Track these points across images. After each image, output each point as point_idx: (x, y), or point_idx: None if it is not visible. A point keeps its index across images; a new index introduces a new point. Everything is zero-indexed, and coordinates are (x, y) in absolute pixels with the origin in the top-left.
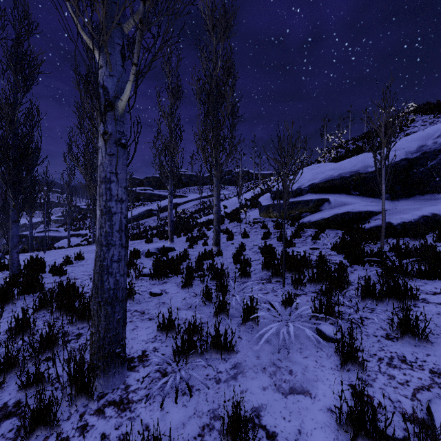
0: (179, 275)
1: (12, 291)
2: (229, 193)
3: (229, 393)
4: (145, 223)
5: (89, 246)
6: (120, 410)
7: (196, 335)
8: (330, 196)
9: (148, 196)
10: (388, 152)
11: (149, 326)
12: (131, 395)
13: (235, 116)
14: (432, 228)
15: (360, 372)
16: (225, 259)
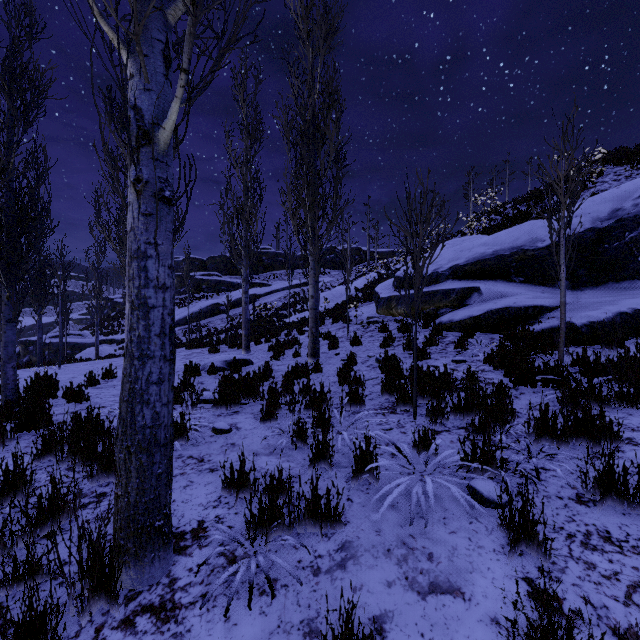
0: (257, 402)
1: (3, 426)
2: (332, 281)
3: (334, 591)
4: (209, 324)
5: None
6: (160, 620)
7: (281, 495)
8: (481, 284)
9: (213, 285)
10: (570, 218)
11: (211, 482)
12: (179, 594)
13: (341, 164)
14: (634, 331)
15: (539, 557)
16: (326, 377)
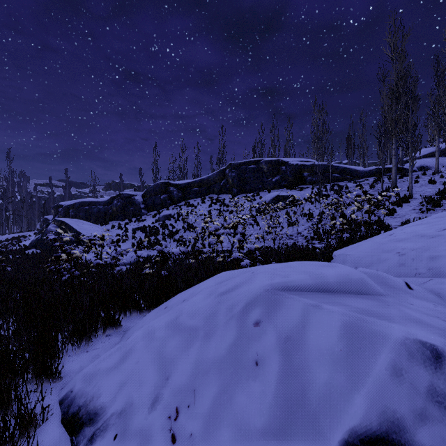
0: None
1: None
2: None
3: None
4: None
5: None
6: None
7: None
8: (431, 158)
9: None
10: None
11: None
12: None
13: None
14: None
15: None
16: None
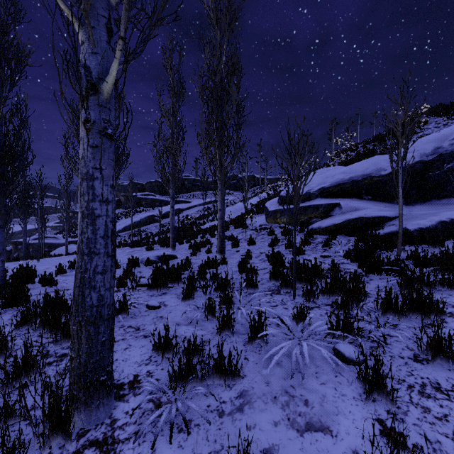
0: (180, 286)
1: None
2: (234, 199)
3: (234, 429)
4: (147, 230)
5: None
6: (102, 452)
7: (196, 356)
8: (341, 201)
9: (150, 202)
10: (406, 153)
11: (144, 345)
12: (118, 432)
13: (240, 115)
14: (451, 234)
15: (388, 403)
16: (230, 268)
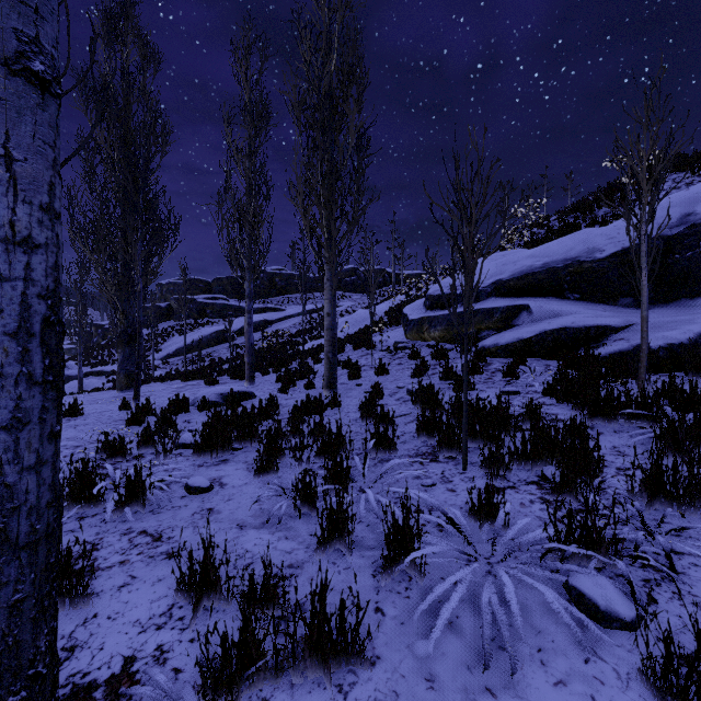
0: (255, 447)
1: None
2: (353, 305)
3: None
4: (214, 353)
5: (110, 391)
6: None
7: (270, 605)
8: (531, 301)
9: (219, 309)
10: (653, 210)
11: (163, 577)
12: None
13: (363, 152)
14: None
15: None
16: (346, 413)
